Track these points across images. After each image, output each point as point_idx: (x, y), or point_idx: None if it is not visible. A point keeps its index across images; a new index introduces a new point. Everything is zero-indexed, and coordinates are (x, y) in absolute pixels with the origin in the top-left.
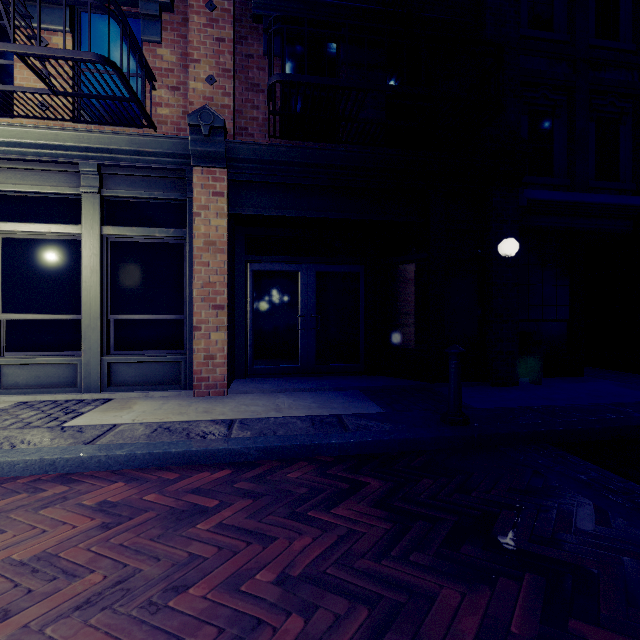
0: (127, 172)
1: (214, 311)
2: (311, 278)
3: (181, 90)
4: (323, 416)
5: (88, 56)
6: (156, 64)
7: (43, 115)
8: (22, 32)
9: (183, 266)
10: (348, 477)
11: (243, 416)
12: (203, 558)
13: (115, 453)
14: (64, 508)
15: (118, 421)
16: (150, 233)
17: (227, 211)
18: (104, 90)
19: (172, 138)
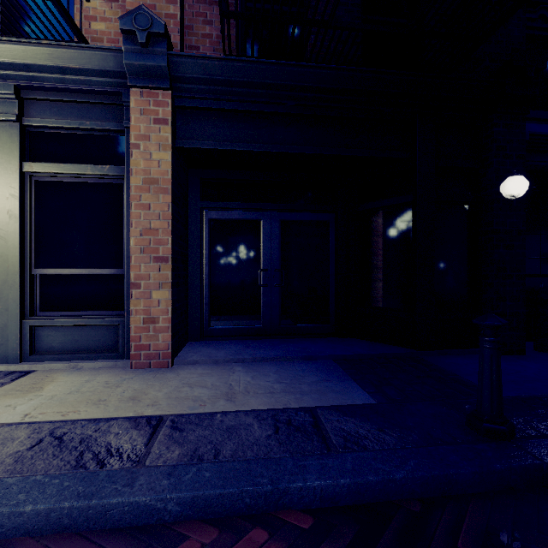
0: (52, 96)
1: (156, 264)
2: (275, 227)
3: (120, 1)
4: (291, 411)
5: None
6: None
7: None
8: None
9: (122, 211)
10: None
11: (179, 409)
12: None
13: None
14: None
15: (2, 418)
16: (81, 170)
17: (172, 143)
18: None
19: (102, 50)
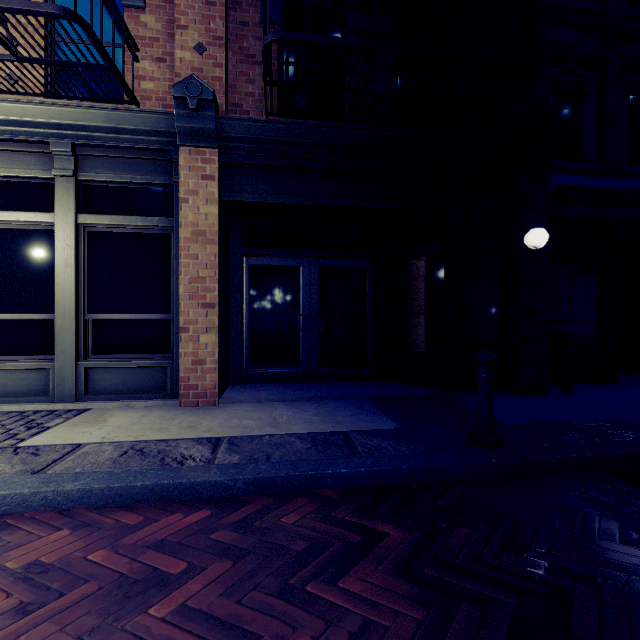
0: (106, 153)
1: (203, 310)
2: (314, 274)
3: (167, 62)
4: (327, 433)
5: (49, 8)
6: (139, 32)
7: (11, 89)
8: None
9: (169, 259)
10: (359, 523)
11: (233, 433)
12: None
13: (65, 487)
14: None
15: (85, 439)
16: (132, 222)
17: (218, 197)
18: (74, 55)
19: (155, 113)
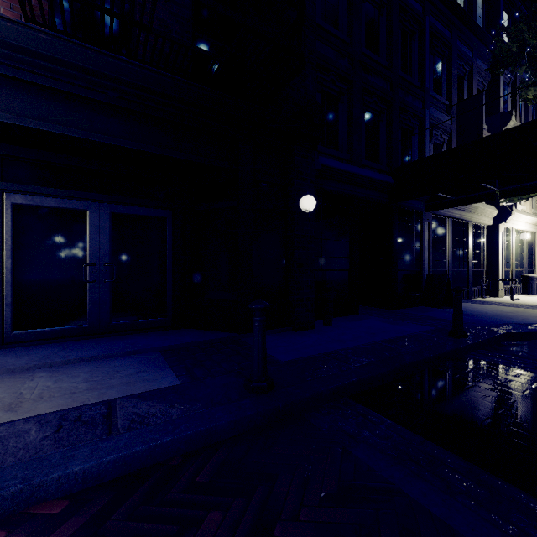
0: None
1: None
2: (104, 220)
3: None
4: (86, 407)
5: None
6: None
7: None
8: None
9: None
10: None
11: None
12: None
13: None
14: None
15: None
16: None
17: None
18: None
19: None
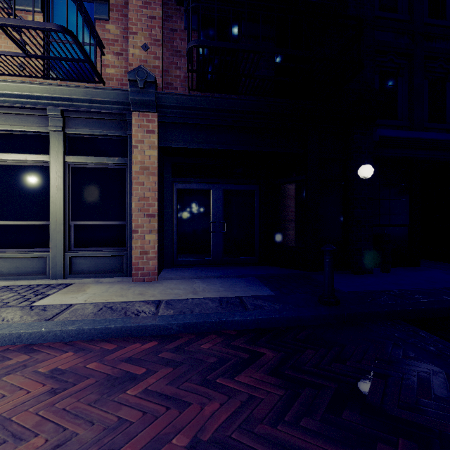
0: (83, 115)
1: (147, 218)
2: (219, 194)
3: (123, 55)
4: (228, 298)
5: (51, 26)
6: (105, 36)
7: (21, 73)
8: (2, 9)
9: (125, 185)
10: (248, 348)
11: (168, 297)
12: (130, 422)
13: (68, 328)
14: (23, 375)
15: (74, 301)
16: (100, 161)
17: (157, 144)
18: (65, 53)
19: (116, 90)
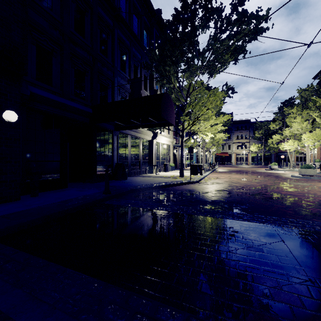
0: None
1: None
2: None
3: None
4: None
5: None
6: None
7: None
8: None
9: None
10: None
11: None
12: None
13: None
14: None
15: None
16: None
17: None
18: None
19: None
